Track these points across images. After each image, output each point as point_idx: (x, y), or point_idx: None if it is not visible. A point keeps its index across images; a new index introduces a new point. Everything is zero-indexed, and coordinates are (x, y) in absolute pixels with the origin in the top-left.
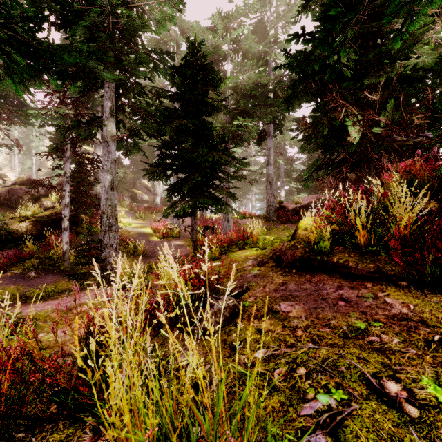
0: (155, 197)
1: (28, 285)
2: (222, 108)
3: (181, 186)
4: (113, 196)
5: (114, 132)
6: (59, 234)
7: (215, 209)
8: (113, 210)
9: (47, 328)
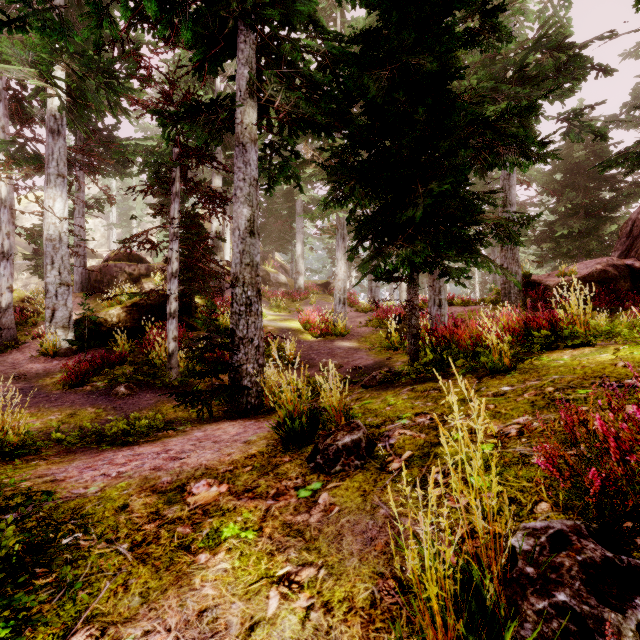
0: (297, 276)
1: (114, 408)
2: (495, 25)
3: (393, 215)
4: (253, 248)
5: (254, 126)
6: (164, 327)
7: (467, 263)
8: (253, 274)
9: (107, 590)
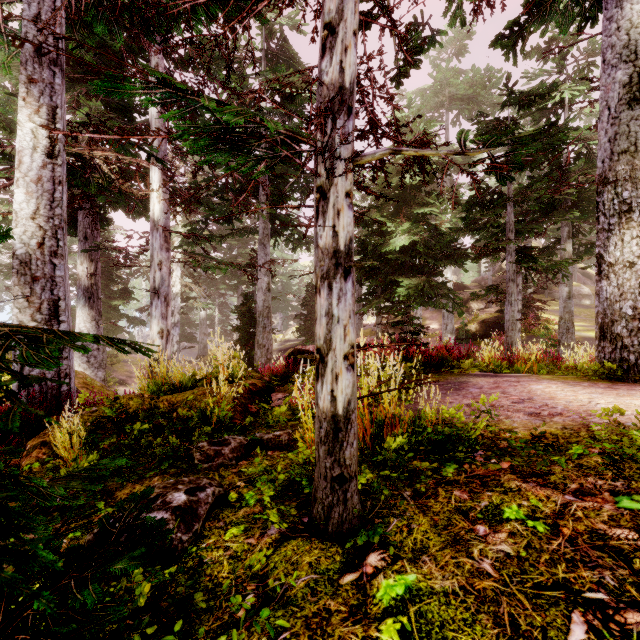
0: None
1: None
2: None
3: None
4: (570, 304)
5: (570, 251)
6: (502, 335)
7: None
8: (570, 316)
9: None
